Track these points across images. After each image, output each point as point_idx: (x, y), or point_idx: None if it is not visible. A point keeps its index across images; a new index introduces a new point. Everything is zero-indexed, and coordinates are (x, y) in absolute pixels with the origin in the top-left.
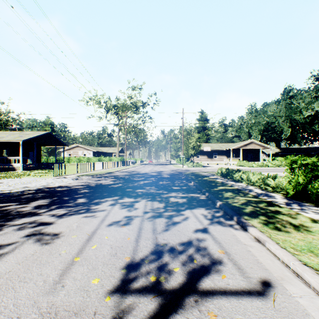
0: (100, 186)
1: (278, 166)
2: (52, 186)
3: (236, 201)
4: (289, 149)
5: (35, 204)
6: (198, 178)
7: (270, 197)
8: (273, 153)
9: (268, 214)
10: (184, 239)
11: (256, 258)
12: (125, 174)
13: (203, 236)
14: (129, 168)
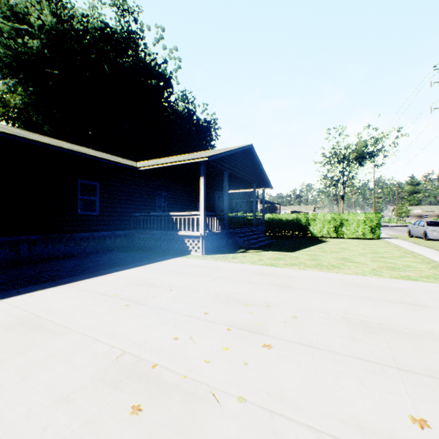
0: None
1: None
2: None
3: None
4: None
5: None
6: None
7: None
8: None
9: None
10: None
11: None
12: None
13: None
14: None
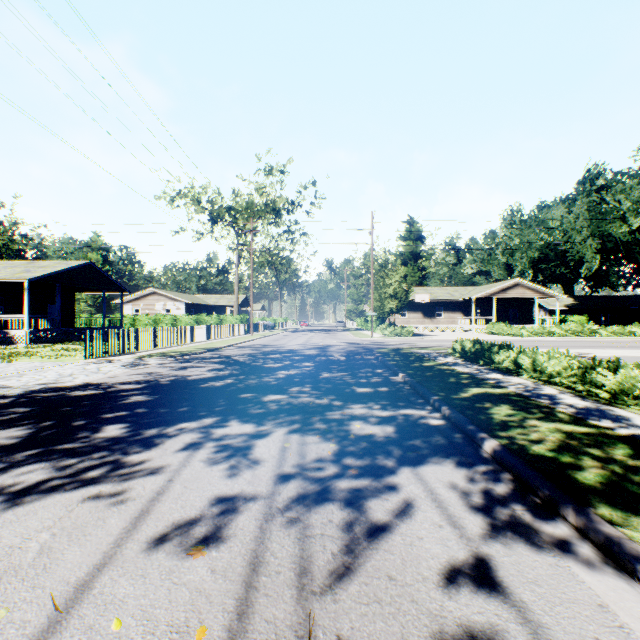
0: (181, 385)
1: (576, 335)
2: (65, 384)
3: (534, 436)
4: (593, 298)
5: None
6: (412, 363)
7: (622, 423)
8: (561, 308)
9: None
10: (420, 634)
11: None
12: (248, 352)
13: (489, 615)
14: (259, 339)
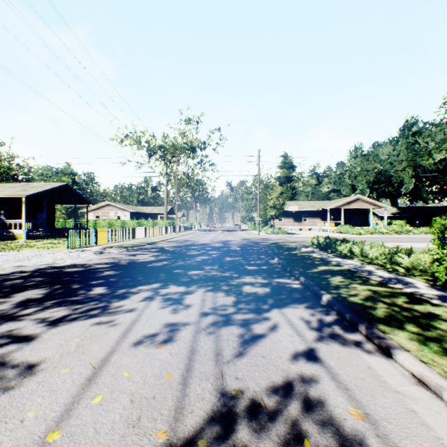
0: (135, 265)
1: (397, 233)
2: (60, 264)
3: (353, 292)
4: (411, 208)
5: (21, 298)
6: (284, 251)
7: (408, 285)
8: (388, 215)
9: (419, 319)
10: (276, 377)
11: (436, 436)
12: (175, 245)
13: (312, 370)
14: (182, 236)
